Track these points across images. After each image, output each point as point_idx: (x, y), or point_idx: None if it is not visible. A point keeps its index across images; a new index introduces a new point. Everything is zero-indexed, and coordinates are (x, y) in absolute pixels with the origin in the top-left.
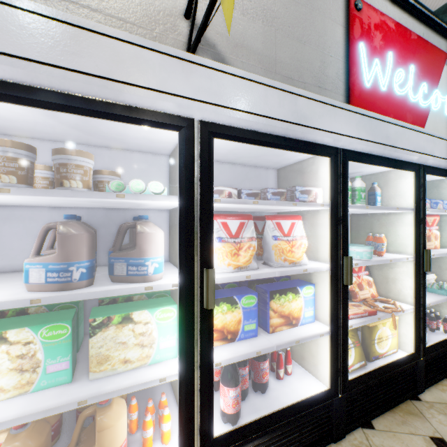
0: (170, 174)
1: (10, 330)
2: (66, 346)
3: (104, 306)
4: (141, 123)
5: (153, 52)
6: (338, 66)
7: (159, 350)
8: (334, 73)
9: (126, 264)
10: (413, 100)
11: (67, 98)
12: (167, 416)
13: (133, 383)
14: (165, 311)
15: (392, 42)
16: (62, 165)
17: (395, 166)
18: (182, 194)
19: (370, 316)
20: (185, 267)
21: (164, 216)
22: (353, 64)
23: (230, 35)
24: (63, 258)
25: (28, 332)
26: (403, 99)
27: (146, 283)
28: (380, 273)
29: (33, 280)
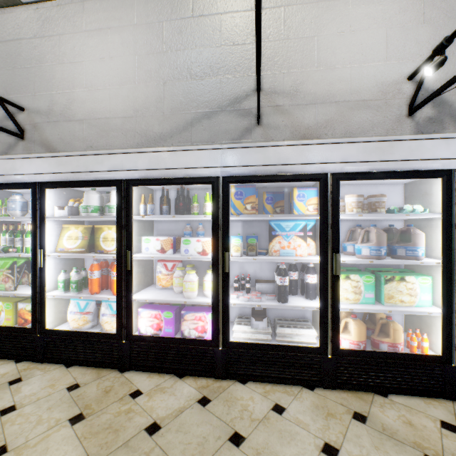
0: (407, 196)
1: (351, 274)
2: (372, 287)
3: (381, 272)
4: (420, 178)
5: (427, 140)
6: None
7: (420, 300)
8: None
9: (404, 250)
10: None
11: (386, 173)
12: (425, 339)
13: (412, 310)
14: (424, 279)
15: None
16: (376, 202)
17: None
18: (444, 212)
19: None
20: (445, 253)
21: (400, 223)
22: None
23: (448, 77)
24: (377, 244)
25: (357, 277)
26: None
27: (417, 260)
28: None
29: (363, 253)
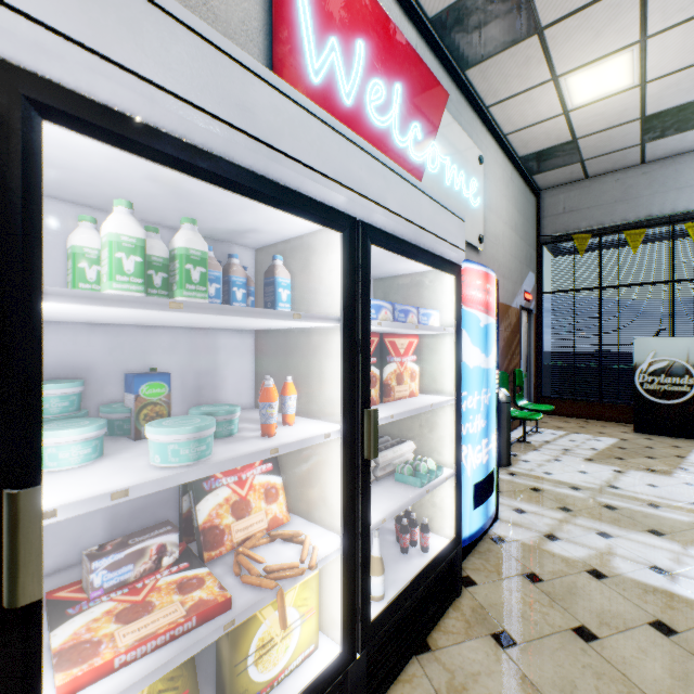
0: None
1: None
2: None
3: None
4: None
5: None
6: (248, 8)
7: None
8: (237, 19)
9: None
10: (401, 143)
11: None
12: None
13: None
14: None
15: (364, 26)
16: None
17: (282, 203)
18: None
19: (205, 625)
20: None
21: None
22: (283, 21)
23: None
24: None
25: None
26: (384, 135)
27: None
28: (299, 463)
29: None
